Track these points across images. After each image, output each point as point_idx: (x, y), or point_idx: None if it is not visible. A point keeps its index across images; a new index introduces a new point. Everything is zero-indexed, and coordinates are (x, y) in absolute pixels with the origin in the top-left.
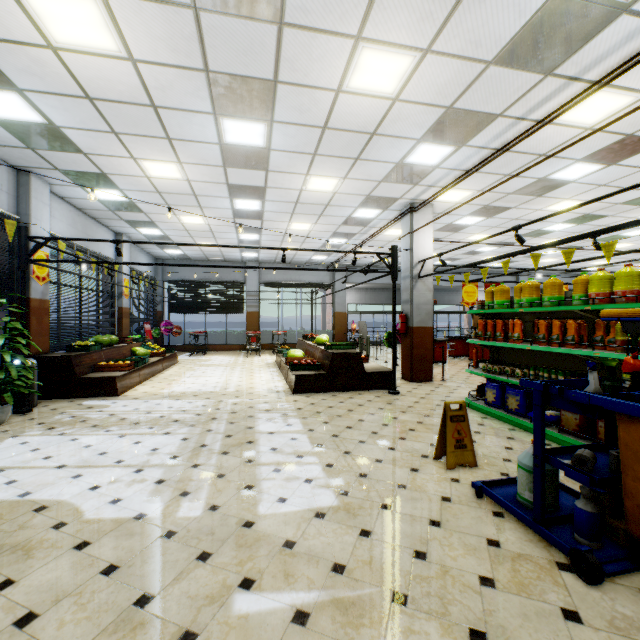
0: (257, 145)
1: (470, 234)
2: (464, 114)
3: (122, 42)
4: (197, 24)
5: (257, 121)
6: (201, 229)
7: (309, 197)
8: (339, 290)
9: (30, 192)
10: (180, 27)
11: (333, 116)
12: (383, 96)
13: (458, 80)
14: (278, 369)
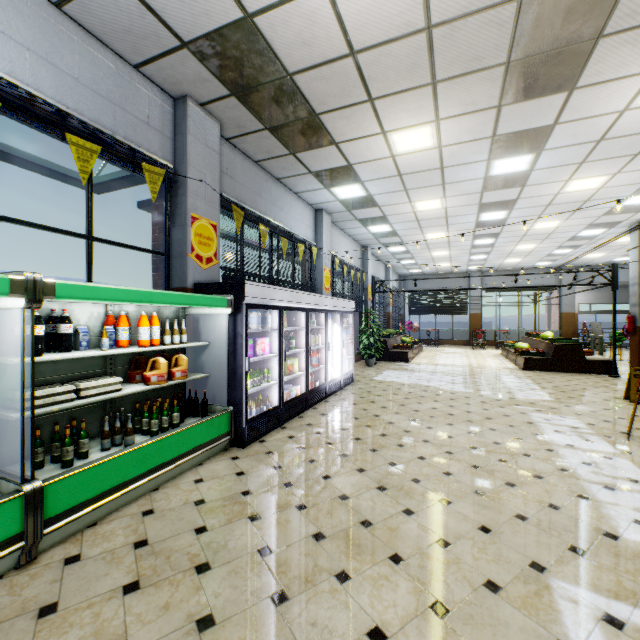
0: (499, 218)
1: None
2: None
3: (444, 205)
4: (481, 195)
5: (502, 211)
6: (443, 257)
7: (534, 232)
8: (564, 295)
9: (367, 256)
10: (472, 197)
11: (554, 201)
12: (590, 189)
13: None
14: (505, 358)
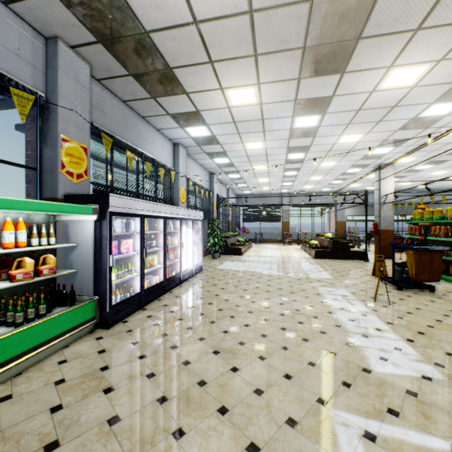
0: (300, 158)
1: (430, 172)
2: (393, 140)
3: (265, 146)
4: (288, 141)
5: (301, 153)
6: (265, 183)
7: (321, 168)
8: (338, 209)
9: (213, 180)
10: (283, 142)
11: (332, 148)
12: (353, 142)
13: (384, 135)
14: (303, 251)
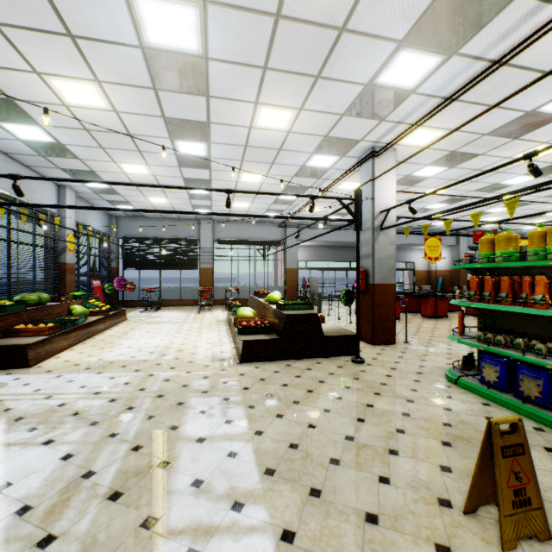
0: (190, 50)
1: (425, 188)
2: None
3: None
4: None
5: (184, 0)
6: (147, 181)
7: (259, 138)
8: (291, 245)
9: None
10: None
11: None
12: None
13: None
14: (228, 328)
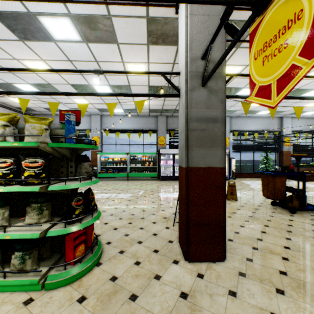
0: None
1: None
2: None
3: None
4: None
5: (310, 91)
6: None
7: None
8: None
9: (282, 122)
10: None
11: None
12: None
13: None
14: None
